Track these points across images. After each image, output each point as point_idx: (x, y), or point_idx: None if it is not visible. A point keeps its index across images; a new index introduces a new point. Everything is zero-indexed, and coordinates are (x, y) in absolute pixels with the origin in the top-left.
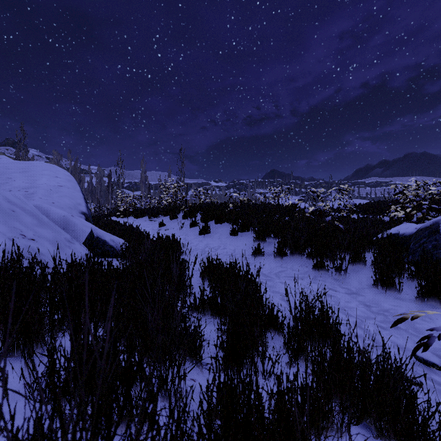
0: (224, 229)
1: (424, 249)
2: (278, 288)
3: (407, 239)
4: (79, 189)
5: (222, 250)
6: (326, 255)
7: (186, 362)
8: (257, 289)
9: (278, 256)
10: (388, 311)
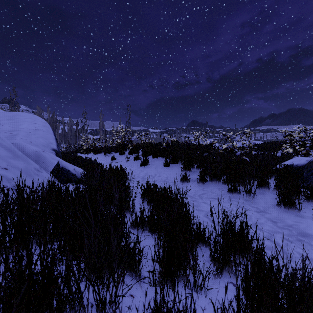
0: (159, 161)
1: None
2: (202, 207)
3: (300, 169)
4: (52, 132)
5: (158, 177)
6: (238, 181)
7: (126, 277)
8: (186, 209)
9: (201, 182)
10: (292, 226)
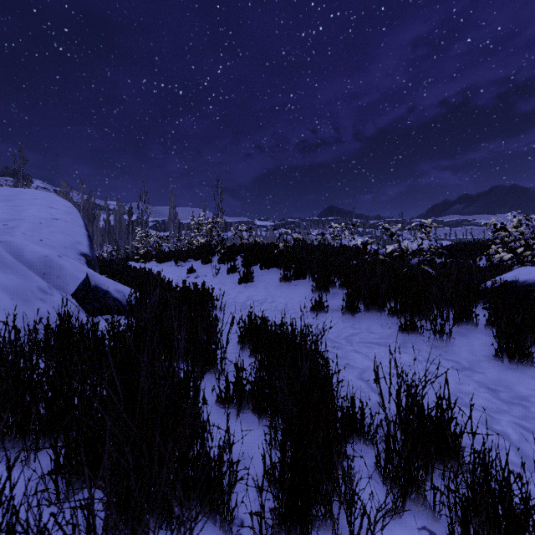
0: (273, 275)
1: None
2: (352, 360)
3: (532, 289)
4: (82, 223)
5: (270, 304)
6: (417, 311)
7: (202, 523)
8: (325, 367)
9: (348, 313)
10: (528, 399)
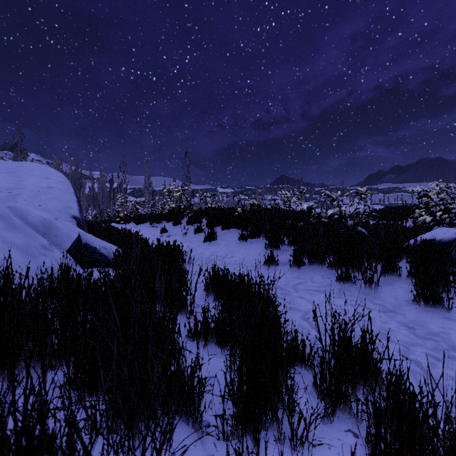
0: (232, 235)
1: None
2: (297, 304)
3: (446, 246)
4: (73, 191)
5: (230, 259)
6: (351, 264)
7: (178, 424)
8: (274, 308)
9: (295, 266)
10: (439, 334)
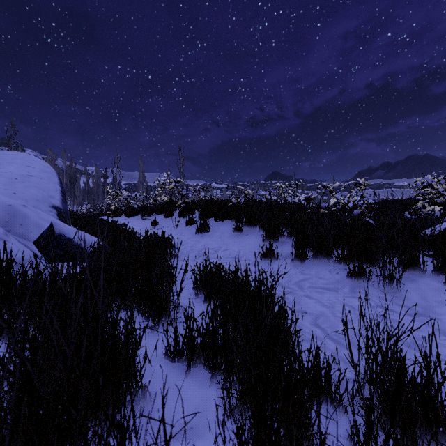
0: (226, 226)
1: None
2: (305, 305)
3: None
4: (57, 181)
5: (224, 252)
6: (364, 257)
7: None
8: (283, 315)
9: (297, 259)
10: None
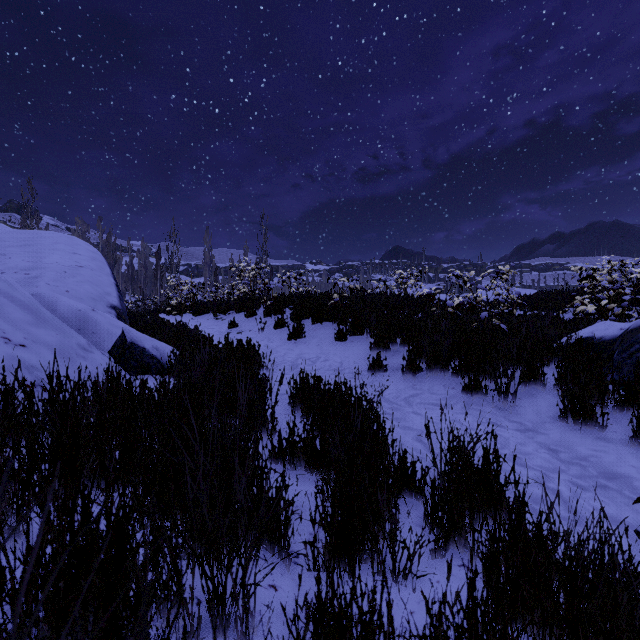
0: (326, 331)
1: (639, 361)
2: (410, 421)
3: (608, 346)
4: (109, 271)
5: (323, 363)
6: (483, 370)
7: (262, 553)
8: (379, 425)
9: (409, 372)
10: (588, 459)
